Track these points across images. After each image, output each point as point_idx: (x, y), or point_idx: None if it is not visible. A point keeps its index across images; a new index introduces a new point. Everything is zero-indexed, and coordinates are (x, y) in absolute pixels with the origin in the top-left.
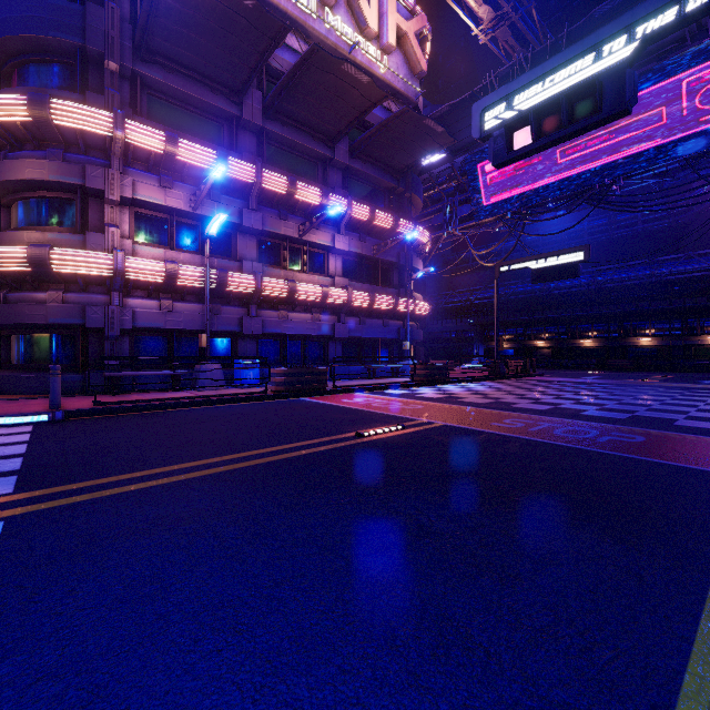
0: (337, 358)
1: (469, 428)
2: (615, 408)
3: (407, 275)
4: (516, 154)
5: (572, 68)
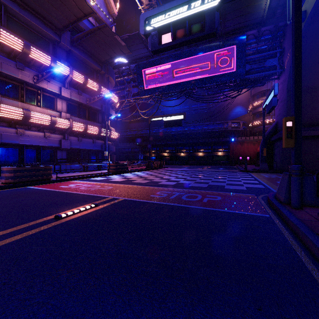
0: (63, 160)
1: (139, 200)
2: (200, 182)
3: (106, 117)
4: (163, 46)
5: (191, 5)
